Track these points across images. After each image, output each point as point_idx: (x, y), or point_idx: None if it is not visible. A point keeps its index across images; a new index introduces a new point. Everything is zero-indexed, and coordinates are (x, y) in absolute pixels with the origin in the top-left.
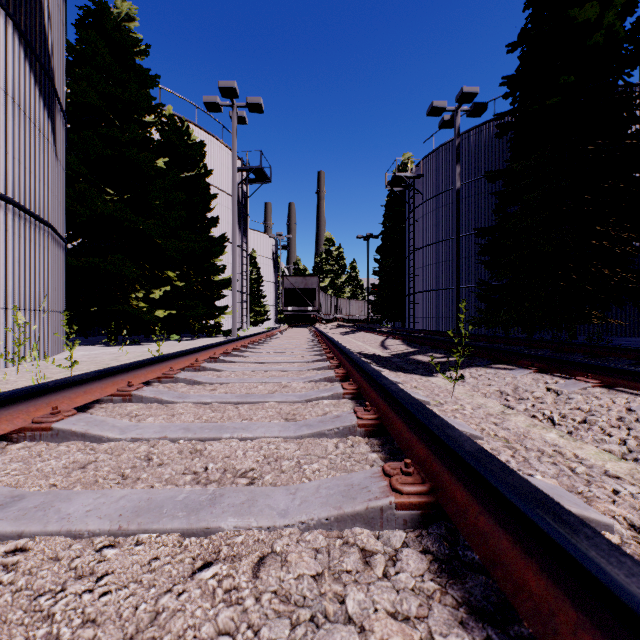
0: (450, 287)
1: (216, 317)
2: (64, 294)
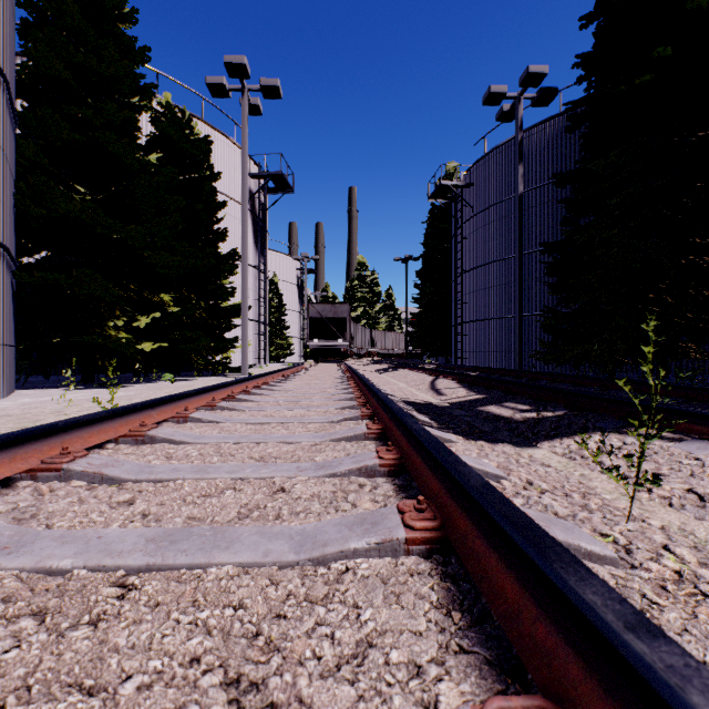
0: (506, 316)
1: (225, 351)
2: (5, 320)
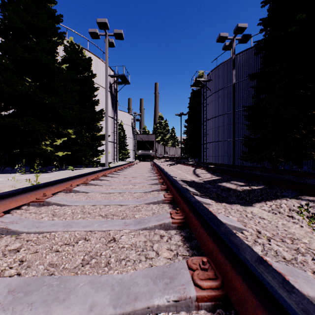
0: (226, 140)
1: (98, 156)
2: None
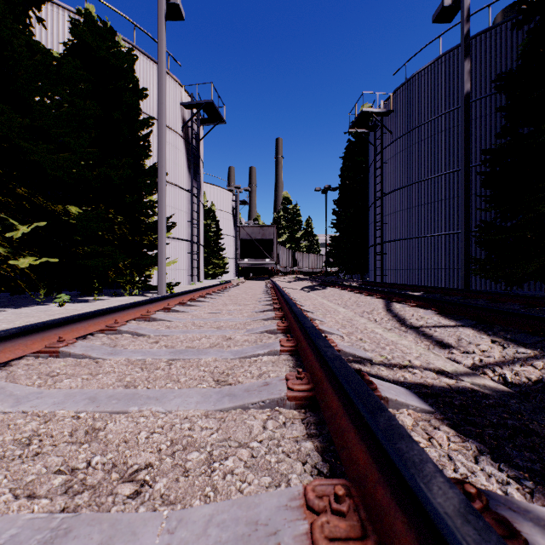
0: (429, 234)
1: (148, 269)
2: None
